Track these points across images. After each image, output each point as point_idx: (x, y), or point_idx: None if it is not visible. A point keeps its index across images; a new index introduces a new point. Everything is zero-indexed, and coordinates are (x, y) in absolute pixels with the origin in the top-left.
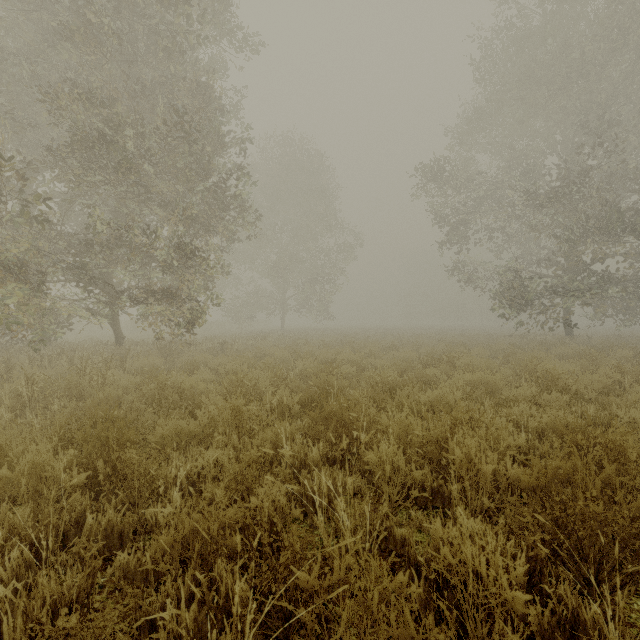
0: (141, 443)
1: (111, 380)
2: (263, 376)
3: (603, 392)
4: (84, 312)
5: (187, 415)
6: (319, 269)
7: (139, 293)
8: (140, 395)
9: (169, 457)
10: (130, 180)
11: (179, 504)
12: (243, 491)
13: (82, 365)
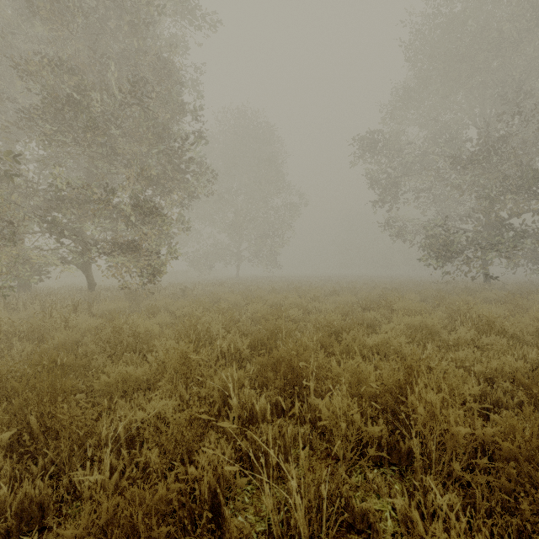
0: (88, 389)
1: (73, 323)
2: (217, 319)
3: (535, 335)
4: (56, 261)
5: (141, 358)
6: (269, 225)
7: (108, 244)
8: (96, 338)
9: (115, 404)
10: (97, 141)
11: (113, 465)
12: (182, 453)
13: (48, 309)
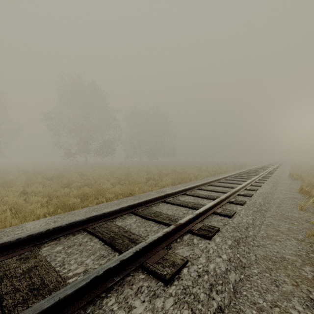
0: None
1: None
2: None
3: None
4: None
5: None
6: None
7: None
8: None
9: None
10: None
11: None
12: None
13: None
